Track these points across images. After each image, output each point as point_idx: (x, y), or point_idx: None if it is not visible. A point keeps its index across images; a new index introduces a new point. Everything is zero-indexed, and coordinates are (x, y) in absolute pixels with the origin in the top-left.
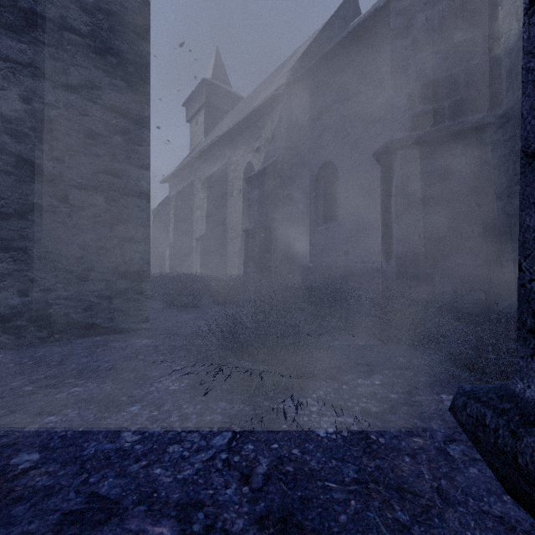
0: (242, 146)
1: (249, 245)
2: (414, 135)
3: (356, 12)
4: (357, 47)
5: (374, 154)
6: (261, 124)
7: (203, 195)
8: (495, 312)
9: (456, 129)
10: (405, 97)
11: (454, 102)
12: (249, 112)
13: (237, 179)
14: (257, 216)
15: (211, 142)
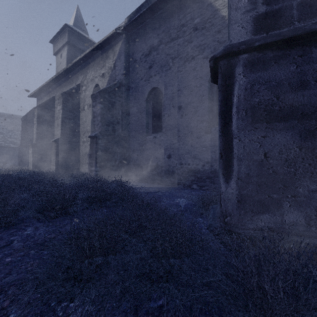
0: (91, 72)
1: (93, 148)
2: (258, 37)
3: None
4: (177, 3)
5: (211, 58)
6: (105, 56)
7: (59, 107)
8: None
9: (316, 27)
10: None
11: (304, 1)
12: (96, 45)
13: (88, 97)
14: (100, 126)
15: (67, 67)
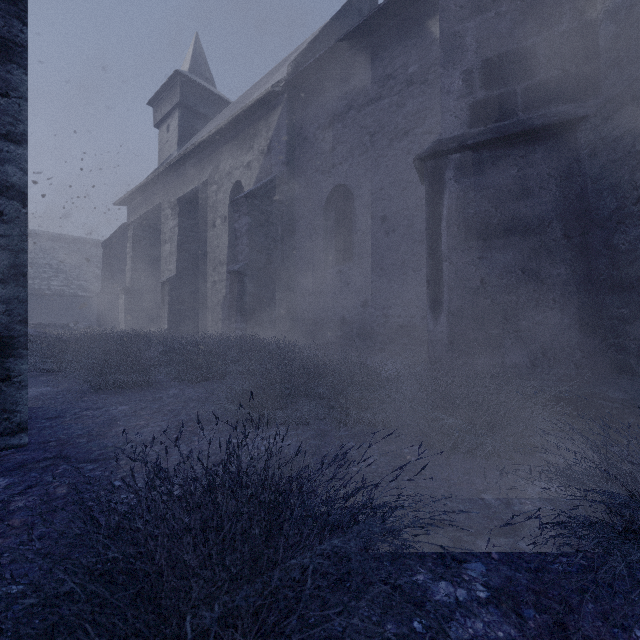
0: (227, 160)
1: (236, 292)
2: (474, 132)
3: (373, 7)
4: (378, 38)
5: (416, 158)
6: (253, 132)
7: (173, 222)
8: (599, 396)
9: (537, 123)
10: (461, 77)
11: (530, 86)
12: (237, 113)
13: (221, 203)
14: (248, 253)
15: (185, 152)
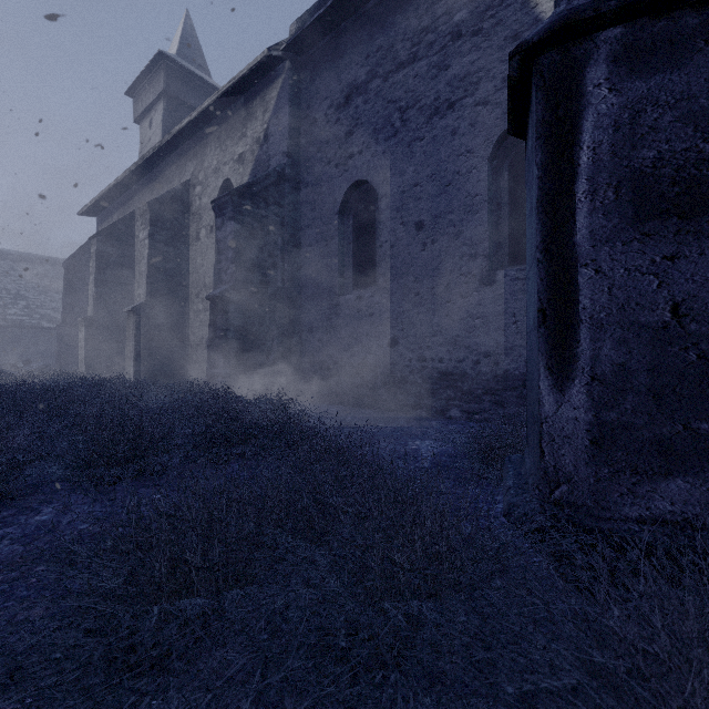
0: (214, 153)
1: (217, 325)
2: None
3: None
4: None
5: (516, 49)
6: (246, 114)
7: (143, 233)
8: None
9: None
10: None
11: None
12: (224, 89)
13: (207, 209)
14: (233, 272)
15: (161, 143)
